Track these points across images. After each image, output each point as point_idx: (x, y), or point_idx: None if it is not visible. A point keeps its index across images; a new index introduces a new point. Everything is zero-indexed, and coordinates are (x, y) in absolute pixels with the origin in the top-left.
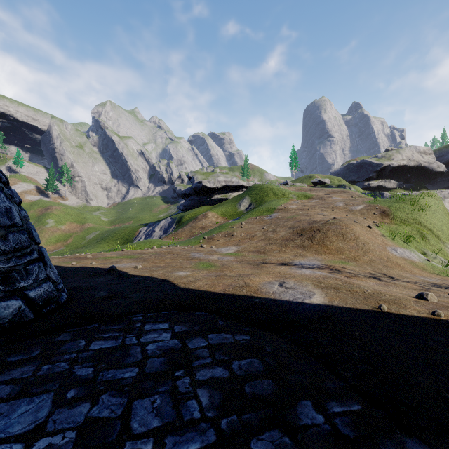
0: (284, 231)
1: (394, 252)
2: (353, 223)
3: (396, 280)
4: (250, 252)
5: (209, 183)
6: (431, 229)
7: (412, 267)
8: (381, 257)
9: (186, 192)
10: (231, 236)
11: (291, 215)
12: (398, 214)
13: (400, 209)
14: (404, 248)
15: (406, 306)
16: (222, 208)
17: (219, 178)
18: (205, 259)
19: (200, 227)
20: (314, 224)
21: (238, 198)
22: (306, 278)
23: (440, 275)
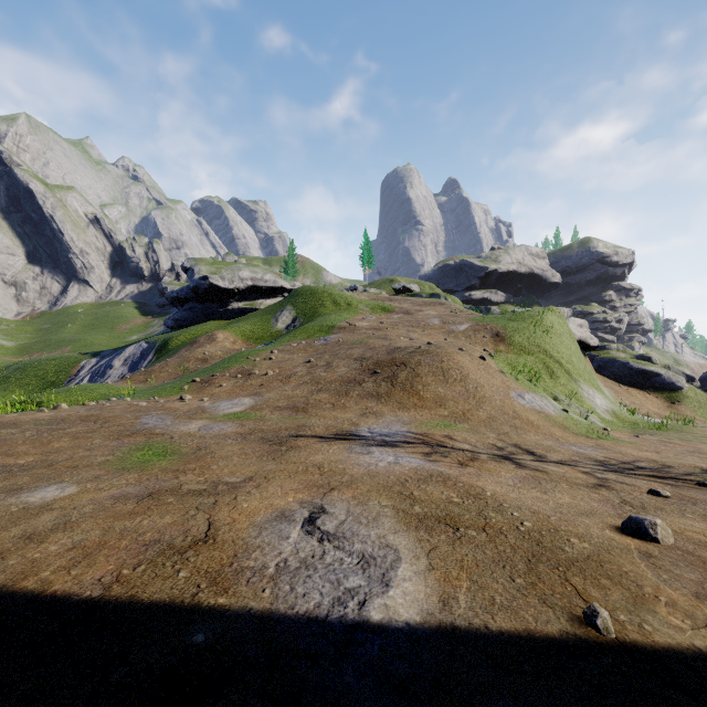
0: (346, 367)
1: (521, 401)
2: (458, 352)
3: (543, 462)
4: (278, 409)
5: (222, 280)
6: (559, 360)
7: (550, 426)
8: (504, 409)
9: (180, 295)
10: (249, 375)
11: (360, 338)
12: (516, 338)
13: (519, 330)
14: (533, 393)
15: (643, 588)
16: (244, 324)
17: (242, 273)
18: (165, 434)
19: (199, 359)
20: (397, 353)
21: (275, 309)
22: (378, 484)
23: (590, 437)
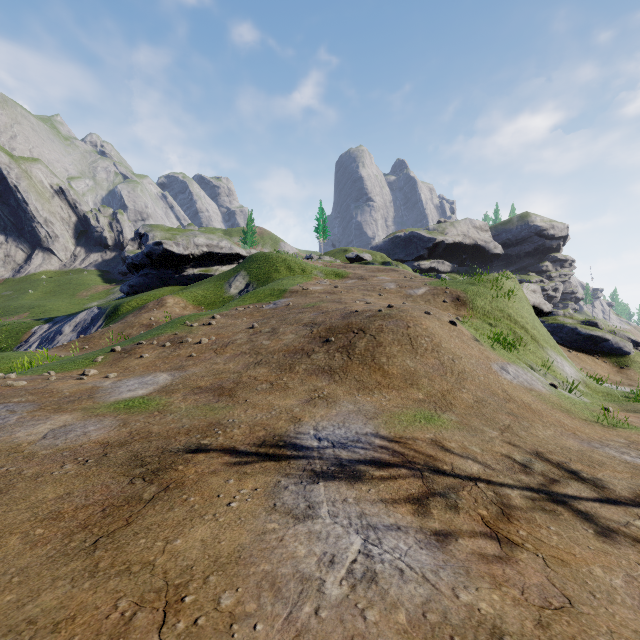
0: (293, 333)
1: (507, 375)
2: (425, 316)
3: (621, 506)
4: (195, 391)
5: (176, 246)
6: (524, 326)
7: (551, 410)
8: (491, 388)
9: (135, 261)
10: (179, 344)
11: (312, 302)
12: (478, 302)
13: (480, 294)
14: (514, 364)
15: None
16: (196, 289)
17: (198, 239)
18: None
19: (143, 325)
20: (353, 317)
21: (228, 274)
22: None
23: (604, 424)
